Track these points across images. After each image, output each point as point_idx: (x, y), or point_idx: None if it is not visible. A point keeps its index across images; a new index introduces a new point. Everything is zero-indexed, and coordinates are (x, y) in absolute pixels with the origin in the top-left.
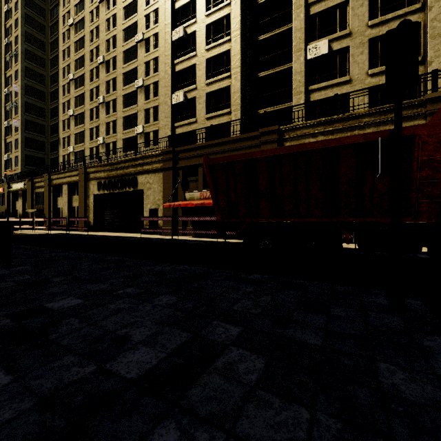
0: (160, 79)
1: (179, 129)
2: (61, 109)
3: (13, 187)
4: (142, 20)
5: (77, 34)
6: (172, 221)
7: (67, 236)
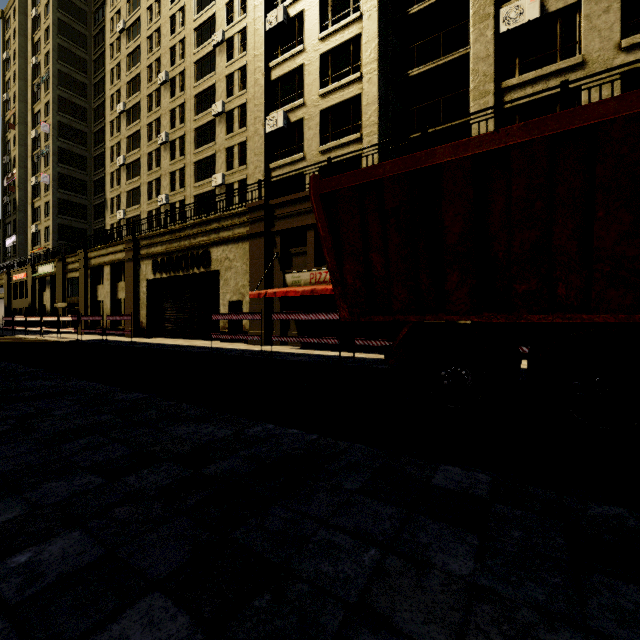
0: (250, 100)
1: (277, 173)
2: (109, 157)
3: (39, 271)
4: (223, 11)
5: (130, 43)
6: (261, 321)
7: (101, 345)
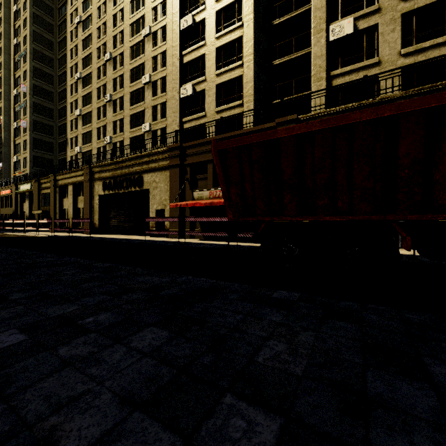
0: (168, 74)
1: (187, 125)
2: (69, 109)
3: (20, 188)
4: (150, 13)
5: (84, 31)
6: (178, 222)
7: (69, 239)
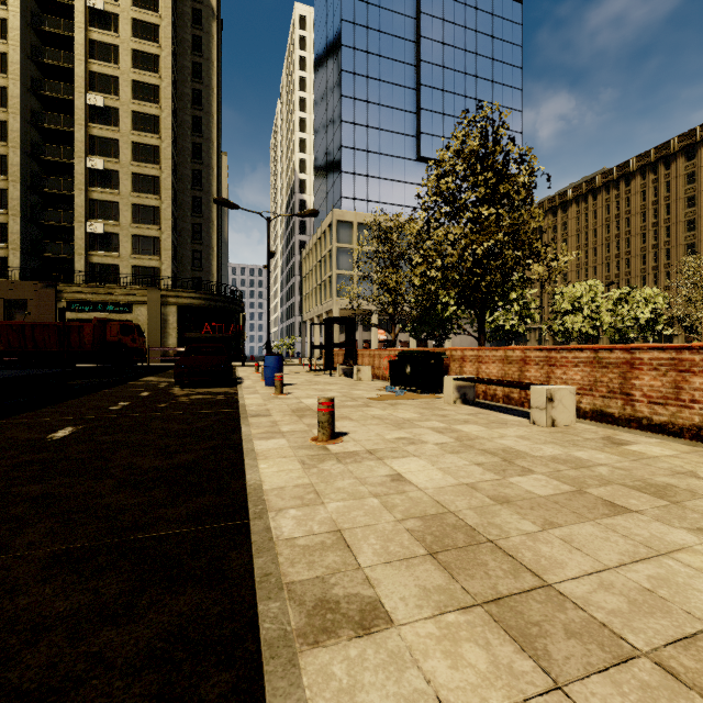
0: None
1: None
2: None
3: None
4: None
5: None
6: None
7: None
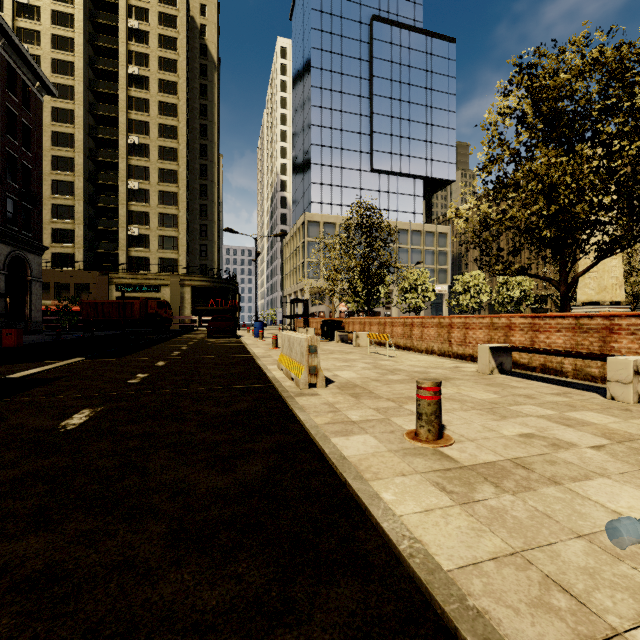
0: None
1: None
2: None
3: None
4: None
5: None
6: None
7: None
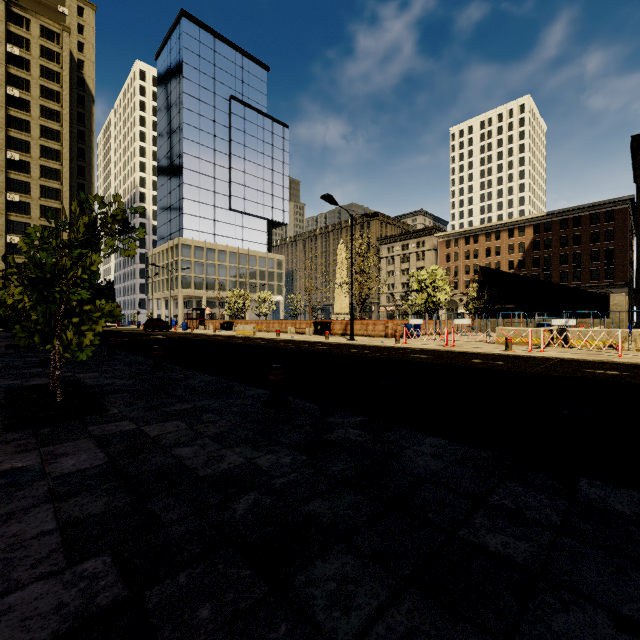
0: None
1: None
2: None
3: None
4: None
5: None
6: None
7: None
